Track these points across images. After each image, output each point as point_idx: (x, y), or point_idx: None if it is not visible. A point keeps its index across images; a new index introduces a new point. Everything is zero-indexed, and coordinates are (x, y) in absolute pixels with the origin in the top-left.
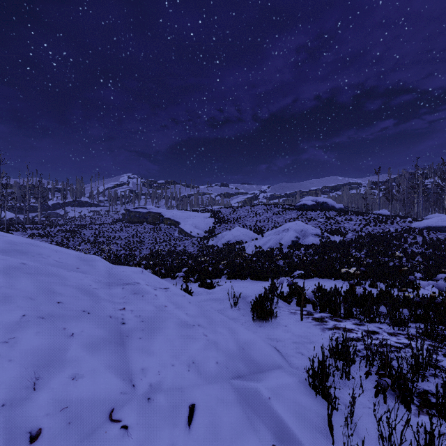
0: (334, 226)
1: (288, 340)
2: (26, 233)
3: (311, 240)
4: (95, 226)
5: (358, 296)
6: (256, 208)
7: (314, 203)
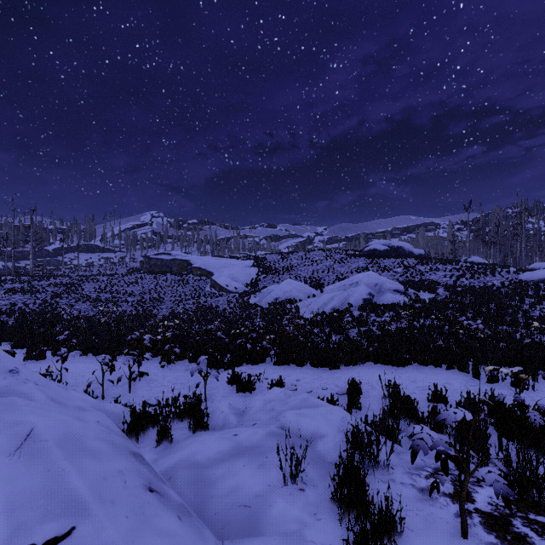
0: (417, 278)
1: None
2: (5, 287)
3: (390, 298)
4: (102, 277)
5: (536, 428)
6: (311, 255)
7: (387, 247)
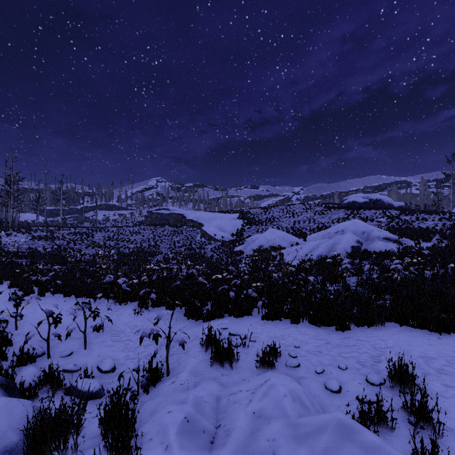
0: (404, 227)
1: None
2: (33, 235)
3: (381, 245)
4: (112, 228)
5: None
6: (292, 208)
7: (366, 200)
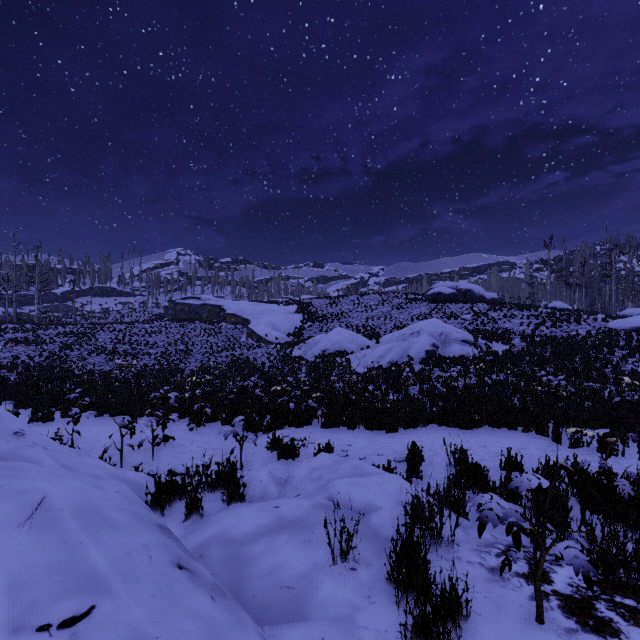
0: (489, 326)
1: None
2: (5, 337)
3: (457, 349)
4: (119, 325)
5: (624, 500)
6: (365, 299)
7: (454, 290)
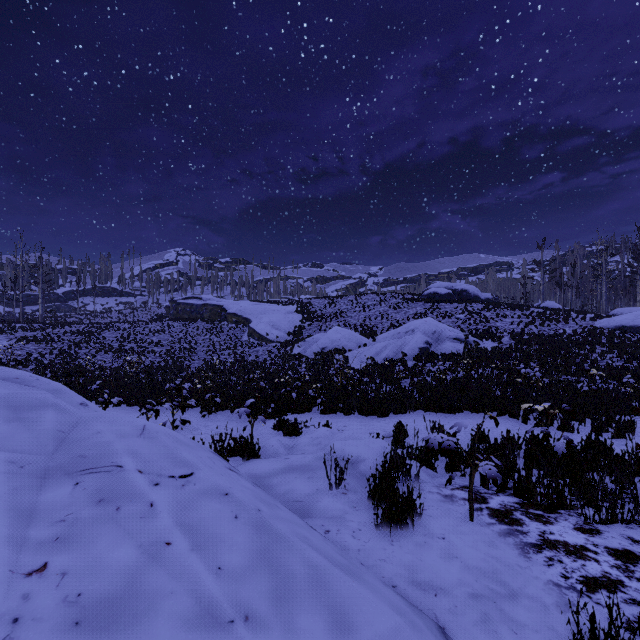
0: (481, 325)
1: (458, 588)
2: (15, 336)
3: (448, 346)
4: (123, 325)
5: (558, 456)
6: (363, 299)
7: (449, 291)
